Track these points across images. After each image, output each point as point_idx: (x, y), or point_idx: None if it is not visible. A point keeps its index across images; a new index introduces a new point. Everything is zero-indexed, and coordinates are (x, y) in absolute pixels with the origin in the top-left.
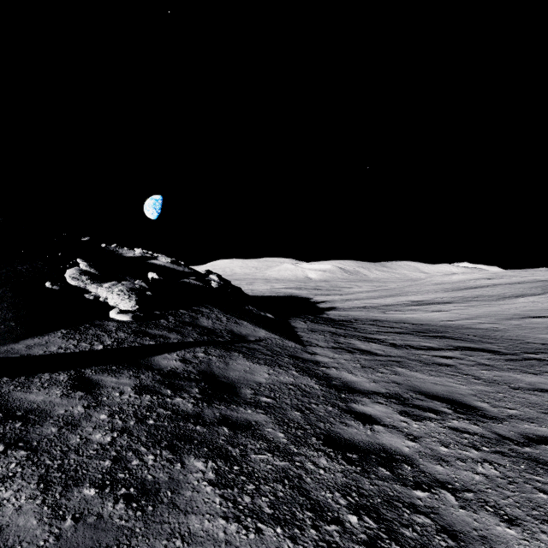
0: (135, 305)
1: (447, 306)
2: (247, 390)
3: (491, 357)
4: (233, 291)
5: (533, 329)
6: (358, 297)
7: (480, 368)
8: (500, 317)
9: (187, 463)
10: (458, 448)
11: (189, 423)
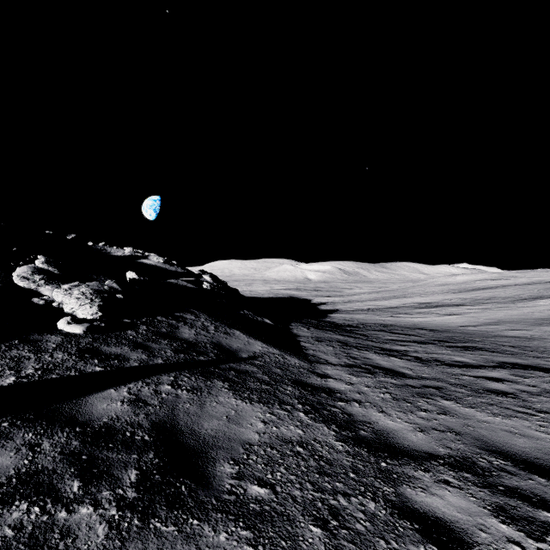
0: (97, 311)
1: (459, 308)
2: (225, 467)
3: None
4: (227, 293)
5: None
6: (360, 299)
7: None
8: (527, 322)
9: None
10: None
11: None
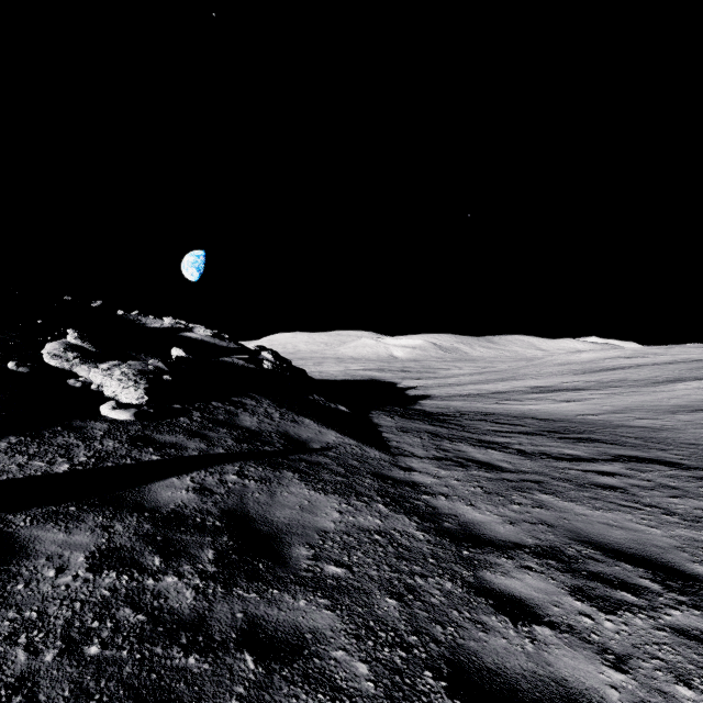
0: (144, 395)
1: (581, 393)
2: (301, 550)
3: (673, 473)
4: (293, 374)
5: None
6: (459, 382)
7: (666, 494)
8: (660, 409)
9: None
10: None
11: (176, 647)
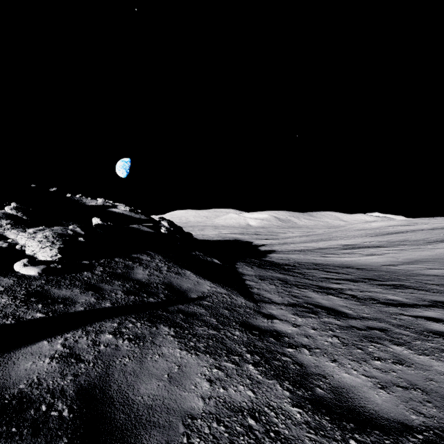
0: (57, 253)
1: (378, 249)
2: None
3: None
4: (182, 236)
5: None
6: (293, 241)
7: None
8: (442, 262)
9: None
10: None
11: None
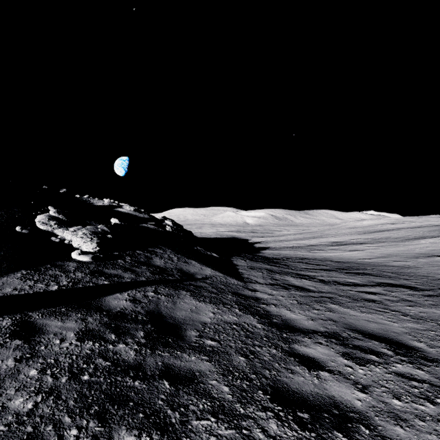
0: (96, 246)
1: (361, 246)
2: (192, 332)
3: (411, 293)
4: (184, 234)
5: None
6: (287, 239)
7: (405, 304)
8: (408, 255)
9: (115, 439)
10: (411, 400)
11: (128, 377)
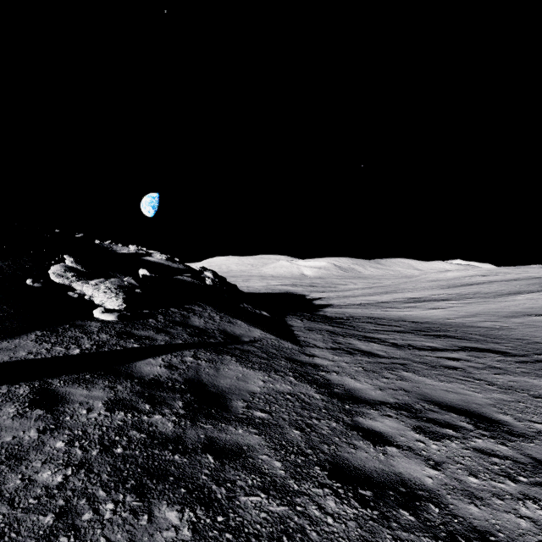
0: (122, 303)
1: (444, 303)
2: (238, 403)
3: (500, 359)
4: (228, 288)
5: (538, 327)
6: (353, 294)
7: (492, 372)
8: (501, 314)
9: (156, 514)
10: (490, 478)
11: (166, 450)
